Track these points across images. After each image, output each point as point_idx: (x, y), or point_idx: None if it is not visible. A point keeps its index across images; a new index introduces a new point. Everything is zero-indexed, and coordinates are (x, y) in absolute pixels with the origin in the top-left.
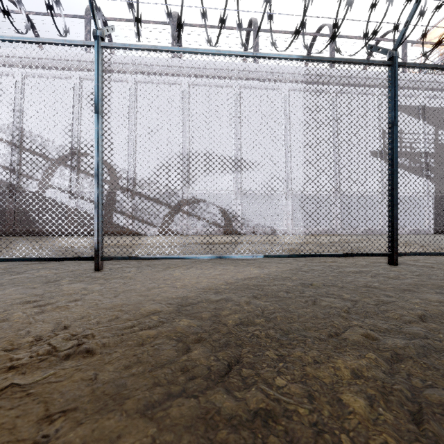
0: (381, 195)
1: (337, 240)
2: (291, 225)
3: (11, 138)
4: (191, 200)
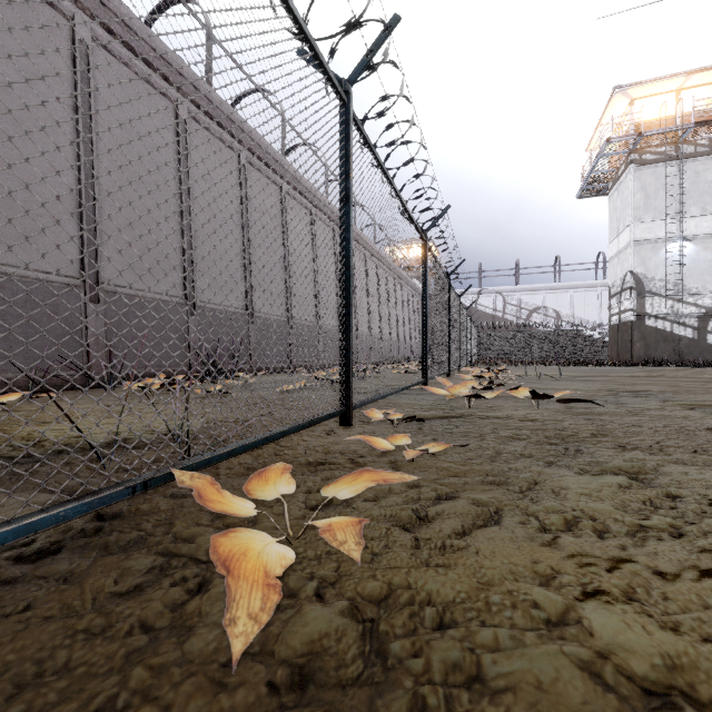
0: None
1: None
2: None
3: (569, 320)
4: None
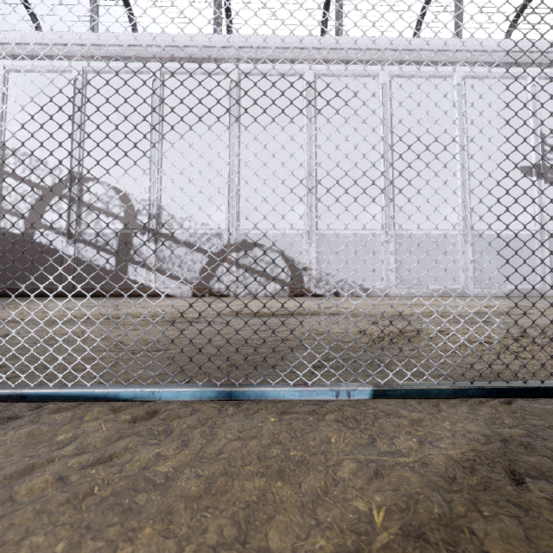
0: (539, 234)
1: (481, 308)
2: (393, 281)
3: None
4: (241, 244)
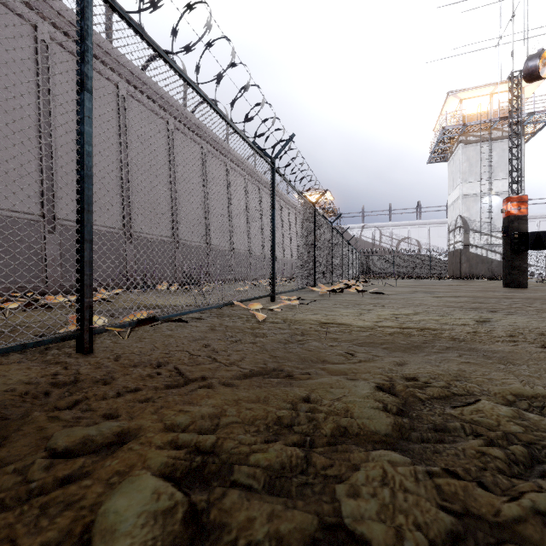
0: None
1: None
2: None
3: (427, 247)
4: None
